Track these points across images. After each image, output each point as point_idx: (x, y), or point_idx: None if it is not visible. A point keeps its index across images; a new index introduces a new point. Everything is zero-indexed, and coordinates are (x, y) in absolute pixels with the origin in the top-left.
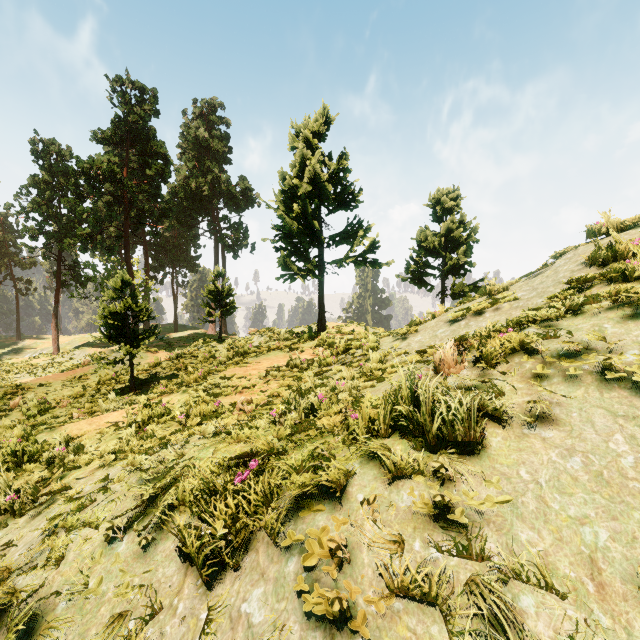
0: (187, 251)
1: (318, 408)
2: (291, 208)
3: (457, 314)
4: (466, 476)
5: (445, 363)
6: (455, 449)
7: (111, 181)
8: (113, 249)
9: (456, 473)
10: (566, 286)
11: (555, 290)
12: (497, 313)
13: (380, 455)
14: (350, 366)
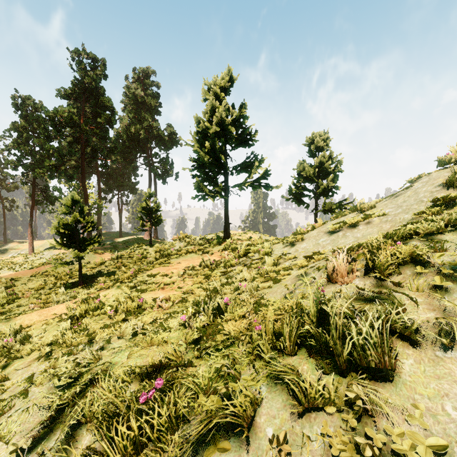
0: (129, 178)
1: (224, 311)
2: (204, 145)
3: (335, 226)
4: (384, 409)
5: (338, 273)
6: (367, 374)
7: (71, 126)
8: (72, 176)
9: (372, 404)
10: (429, 204)
11: (419, 207)
12: (369, 226)
13: (290, 382)
14: (249, 267)
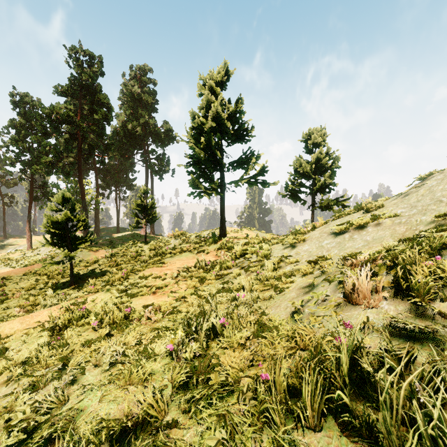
0: (126, 175)
1: (220, 335)
2: (199, 141)
3: (341, 228)
4: None
5: (359, 292)
6: None
7: (67, 123)
8: (69, 173)
9: None
10: None
11: (438, 208)
12: (380, 228)
13: None
14: (247, 271)
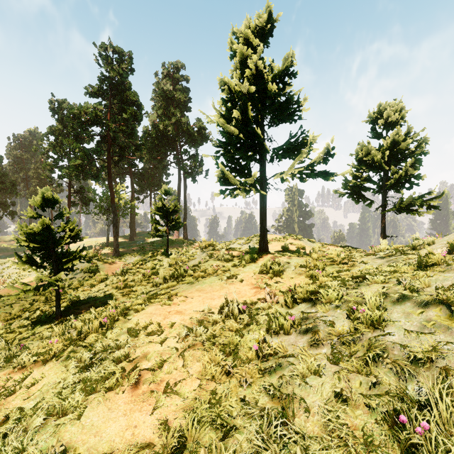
0: (160, 178)
1: None
2: (231, 121)
3: None
4: None
5: None
6: None
7: (96, 123)
8: (98, 176)
9: None
10: None
11: None
12: None
13: None
14: (336, 362)
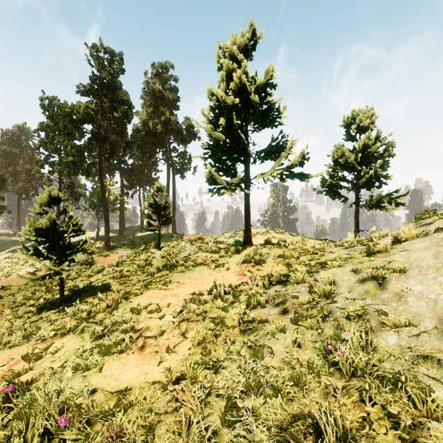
0: (149, 174)
1: None
2: (219, 126)
3: None
4: None
5: None
6: None
7: (88, 121)
8: (90, 172)
9: None
10: None
11: None
12: None
13: None
14: (296, 323)
